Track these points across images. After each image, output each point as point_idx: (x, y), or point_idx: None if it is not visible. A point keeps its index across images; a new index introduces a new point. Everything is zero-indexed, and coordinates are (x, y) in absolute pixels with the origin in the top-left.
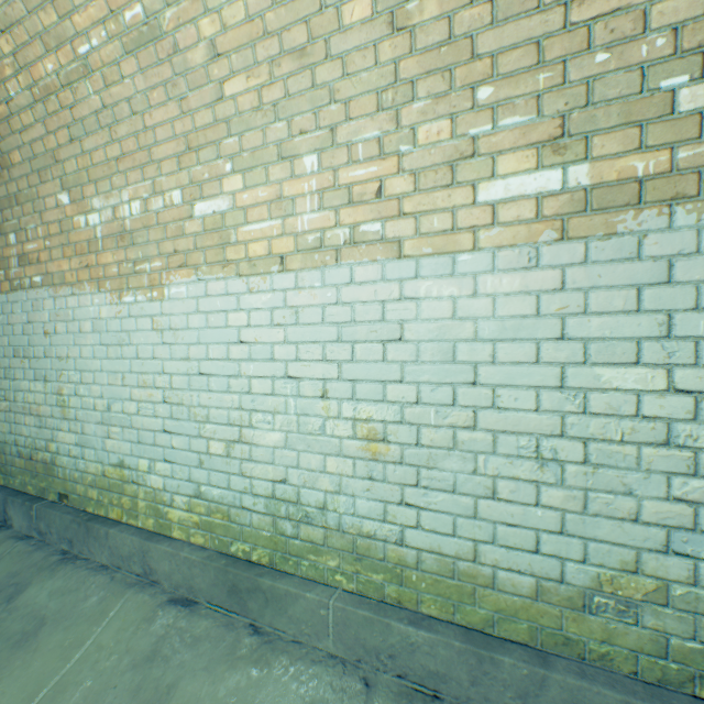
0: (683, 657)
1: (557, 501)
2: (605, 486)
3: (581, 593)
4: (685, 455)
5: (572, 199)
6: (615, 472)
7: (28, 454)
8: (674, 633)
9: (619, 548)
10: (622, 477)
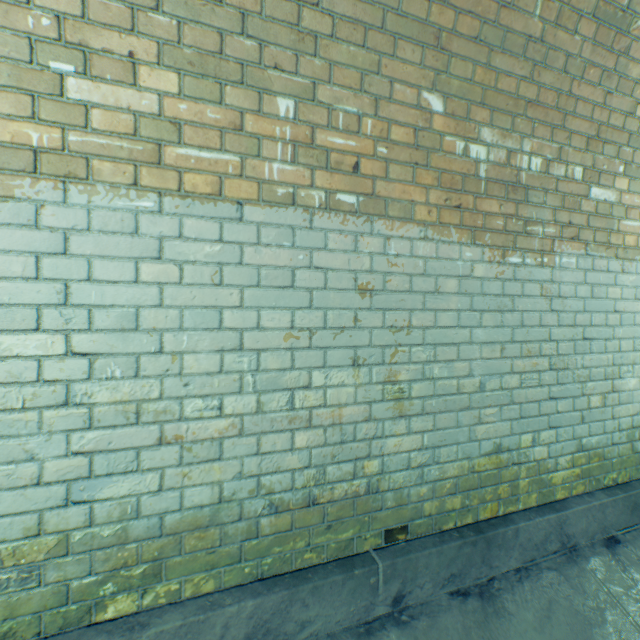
0: (83, 594)
1: None
2: (8, 458)
3: None
4: (84, 412)
5: None
6: (18, 441)
7: None
8: (76, 576)
9: (24, 516)
10: (25, 445)
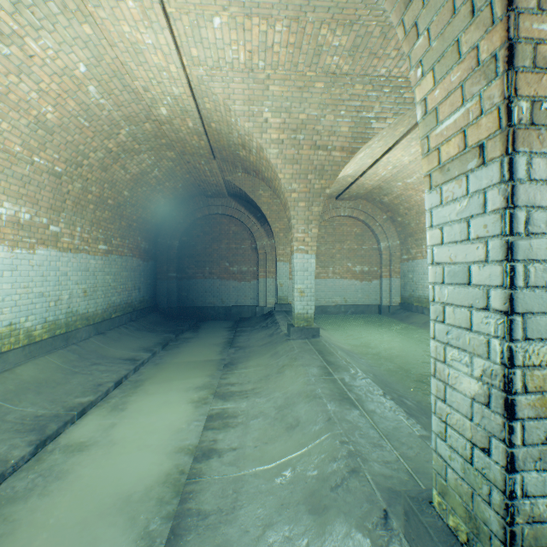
0: None
1: None
2: None
3: None
4: None
5: None
6: None
7: (426, 298)
8: None
9: None
10: None
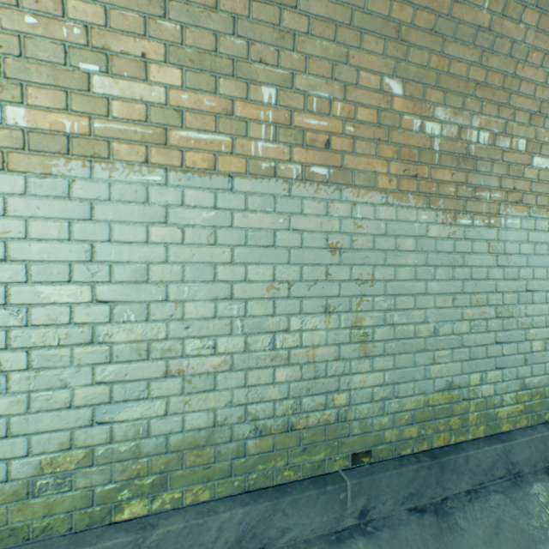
0: (105, 498)
1: (3, 408)
2: (47, 385)
3: (26, 483)
4: (105, 349)
5: (12, 136)
6: (55, 371)
7: None
8: (99, 483)
9: (59, 433)
10: (60, 375)
